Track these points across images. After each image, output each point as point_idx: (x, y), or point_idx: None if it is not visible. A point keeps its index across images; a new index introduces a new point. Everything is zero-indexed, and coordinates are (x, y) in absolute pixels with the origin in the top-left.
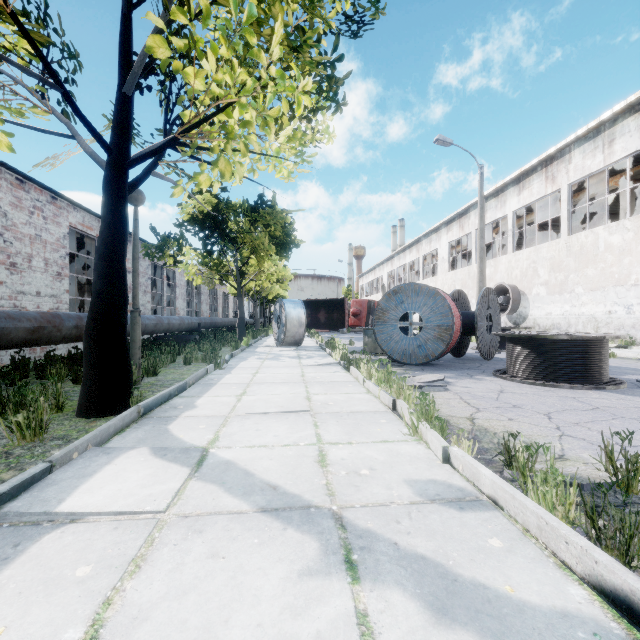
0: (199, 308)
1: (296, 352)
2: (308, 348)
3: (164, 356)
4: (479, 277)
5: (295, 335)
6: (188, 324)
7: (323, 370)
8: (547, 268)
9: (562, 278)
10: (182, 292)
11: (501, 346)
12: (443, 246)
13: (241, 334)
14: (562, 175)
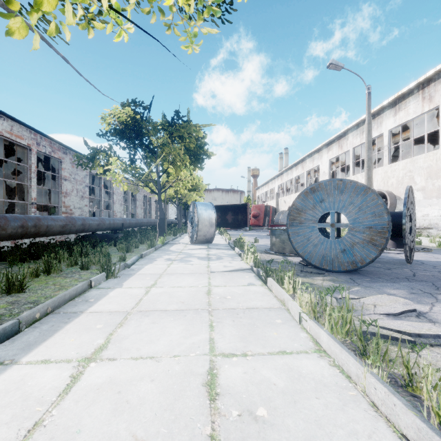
0: (135, 211)
1: (206, 251)
2: (218, 246)
3: (56, 261)
4: (367, 183)
5: (206, 234)
6: (109, 224)
7: (234, 280)
8: (424, 176)
9: (440, 184)
10: (119, 198)
11: (401, 245)
12: (324, 163)
13: (161, 232)
14: (440, 94)
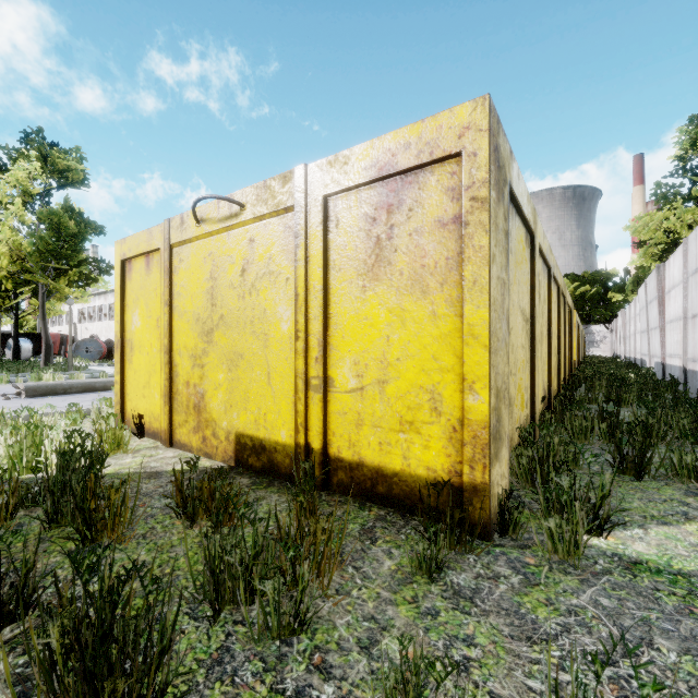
0: None
1: None
2: None
3: None
4: None
5: (27, 356)
6: None
7: None
8: None
9: None
10: None
11: None
12: None
13: None
14: None
